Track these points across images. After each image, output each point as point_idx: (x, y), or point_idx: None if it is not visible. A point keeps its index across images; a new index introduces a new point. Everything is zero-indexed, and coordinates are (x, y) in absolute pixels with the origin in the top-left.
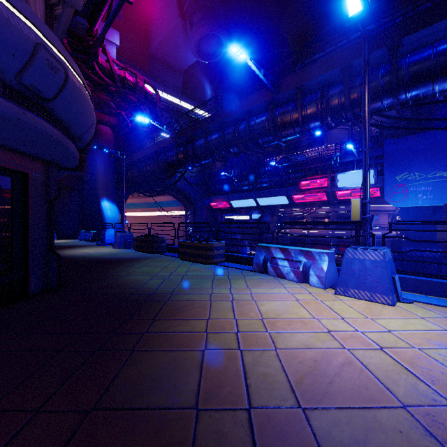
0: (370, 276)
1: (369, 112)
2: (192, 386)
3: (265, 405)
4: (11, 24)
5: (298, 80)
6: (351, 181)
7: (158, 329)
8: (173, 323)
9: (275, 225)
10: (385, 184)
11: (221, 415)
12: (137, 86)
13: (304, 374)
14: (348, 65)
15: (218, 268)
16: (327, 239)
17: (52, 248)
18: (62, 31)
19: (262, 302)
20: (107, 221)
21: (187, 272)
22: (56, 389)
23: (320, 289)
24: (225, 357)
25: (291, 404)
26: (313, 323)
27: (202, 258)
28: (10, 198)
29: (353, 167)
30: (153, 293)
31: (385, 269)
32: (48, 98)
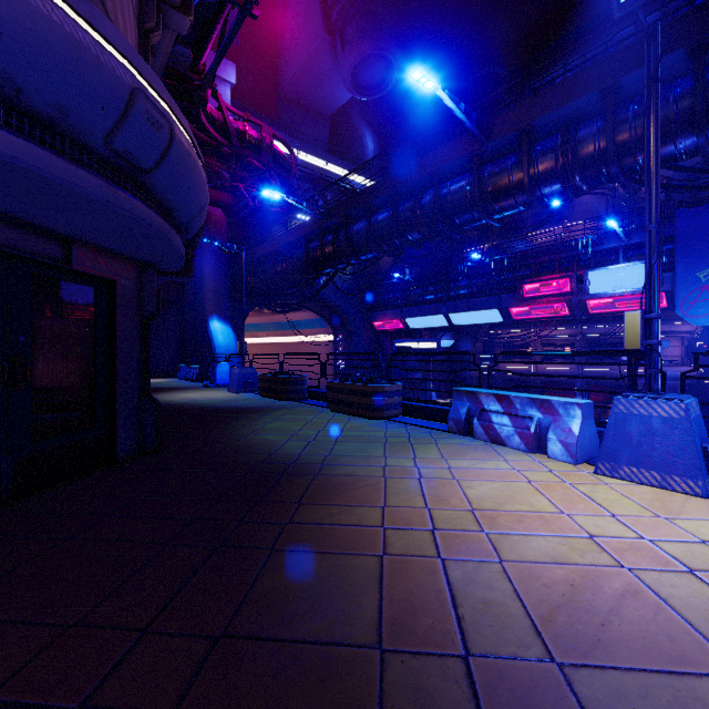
0: (660, 446)
1: (658, 163)
2: (369, 612)
3: (492, 652)
4: (101, 63)
5: (523, 117)
6: (614, 283)
7: (307, 518)
8: (329, 509)
9: (479, 358)
10: (676, 287)
11: (421, 662)
12: (263, 143)
13: (554, 606)
14: (612, 85)
15: (392, 426)
16: (570, 381)
17: (147, 391)
18: (158, 68)
19: (469, 482)
20: (218, 350)
21: (343, 431)
22: (168, 600)
23: (567, 464)
24: (418, 569)
25: (537, 654)
26: (562, 520)
27: (366, 410)
28: (92, 317)
29: (616, 259)
30: (294, 462)
31: (689, 433)
32: (147, 168)
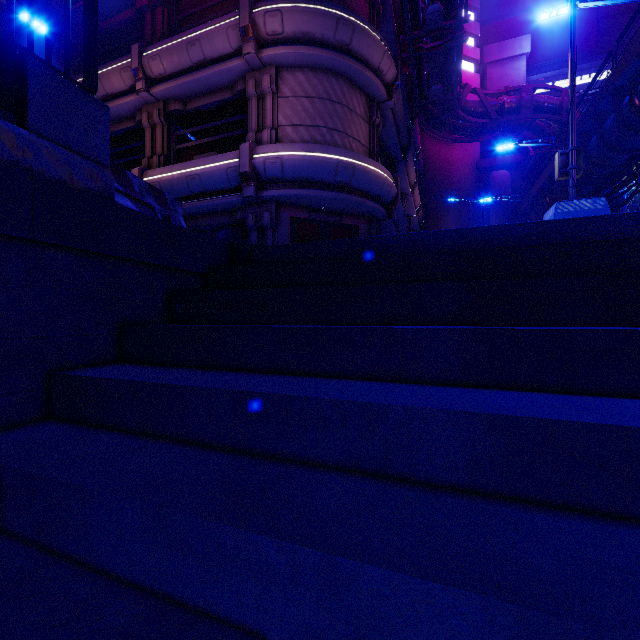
0: None
1: (571, 42)
2: None
3: None
4: (328, 162)
5: None
6: None
7: None
8: None
9: None
10: None
11: None
12: (521, 103)
13: None
14: None
15: None
16: None
17: None
18: (399, 121)
19: None
20: None
21: None
22: None
23: None
24: None
25: None
26: None
27: None
28: None
29: None
30: None
31: None
32: (348, 183)
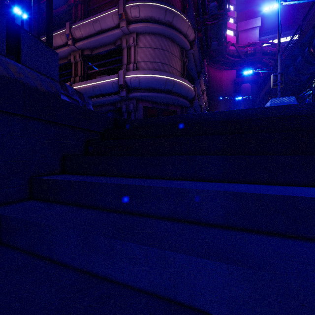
0: None
1: (278, 21)
2: None
3: None
4: (161, 80)
5: None
6: None
7: None
8: None
9: None
10: None
11: None
12: (256, 50)
13: None
14: None
15: None
16: None
17: None
18: (196, 60)
19: None
20: None
21: None
22: None
23: None
24: None
25: None
26: None
27: None
28: None
29: None
30: None
31: None
32: (171, 89)
